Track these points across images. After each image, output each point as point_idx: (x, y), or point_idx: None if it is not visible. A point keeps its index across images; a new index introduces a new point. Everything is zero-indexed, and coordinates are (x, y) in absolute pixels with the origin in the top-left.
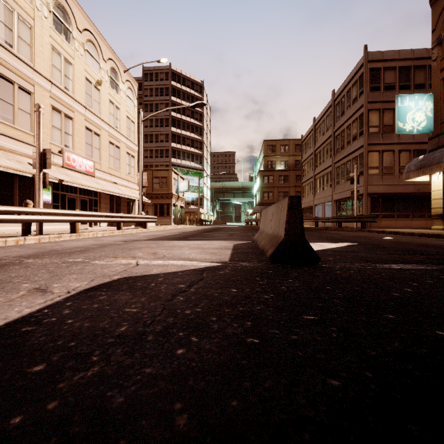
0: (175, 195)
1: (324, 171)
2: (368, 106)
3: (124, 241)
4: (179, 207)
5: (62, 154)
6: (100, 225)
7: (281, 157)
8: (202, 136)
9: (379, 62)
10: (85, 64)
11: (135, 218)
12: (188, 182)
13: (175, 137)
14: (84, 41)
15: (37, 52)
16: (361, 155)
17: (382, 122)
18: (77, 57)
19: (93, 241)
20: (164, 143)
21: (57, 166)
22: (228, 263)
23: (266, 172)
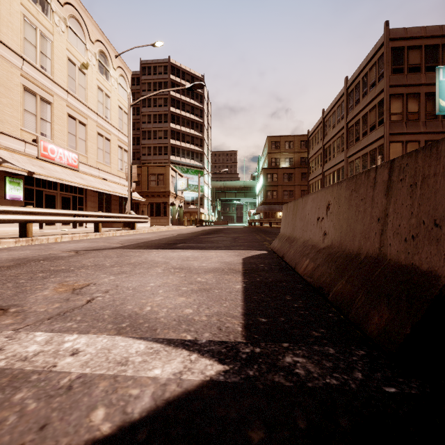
0: (173, 194)
1: (334, 167)
2: (390, 90)
3: (77, 251)
4: (177, 207)
5: (36, 143)
6: (87, 225)
7: (285, 154)
8: (203, 133)
9: (403, 41)
10: (68, 43)
11: (119, 218)
12: (187, 179)
13: (174, 134)
14: (67, 17)
15: (3, 20)
16: (380, 147)
17: (406, 108)
18: (57, 33)
19: (30, 251)
20: (162, 140)
21: (30, 156)
22: (244, 356)
23: (270, 170)
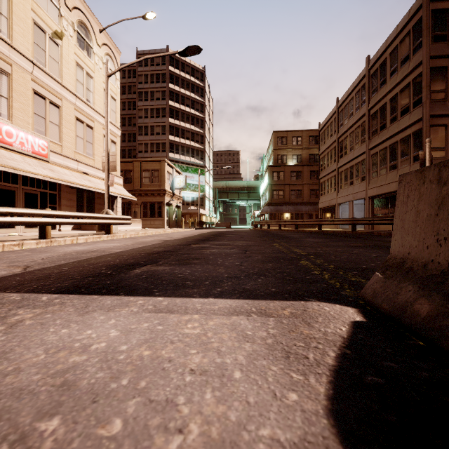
0: (169, 192)
1: (352, 162)
2: (430, 63)
3: None
4: (174, 207)
5: None
6: (61, 228)
7: (293, 150)
8: (204, 129)
9: (446, 1)
10: (33, 3)
11: (84, 219)
12: (185, 176)
13: (172, 129)
14: None
15: None
16: (416, 133)
17: None
18: None
19: None
20: (160, 135)
21: None
22: None
23: (276, 167)
